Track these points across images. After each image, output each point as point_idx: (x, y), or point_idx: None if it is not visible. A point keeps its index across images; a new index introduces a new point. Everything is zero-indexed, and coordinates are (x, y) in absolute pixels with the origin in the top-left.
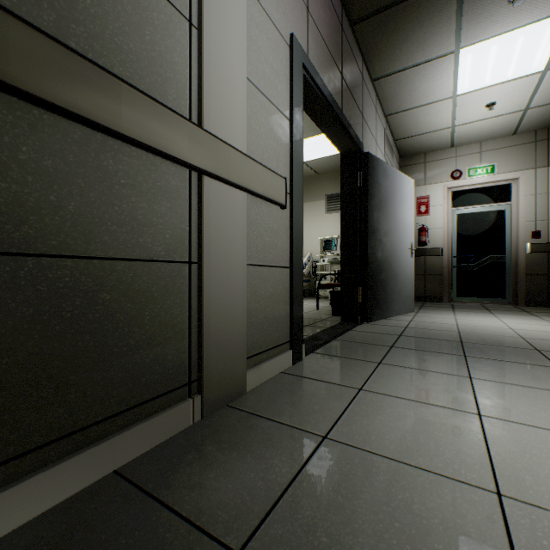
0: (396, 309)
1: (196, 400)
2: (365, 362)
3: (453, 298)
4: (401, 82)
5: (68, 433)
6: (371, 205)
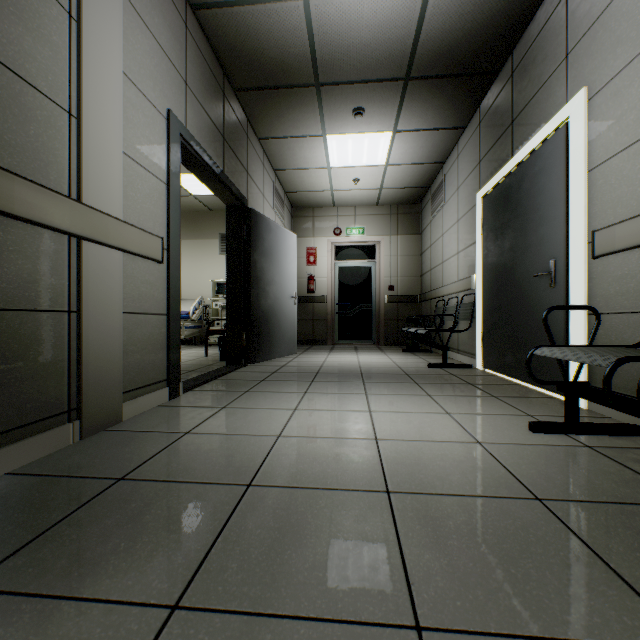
0: (280, 352)
1: (76, 425)
2: (236, 392)
3: (336, 341)
4: (285, 147)
5: None
6: (255, 257)
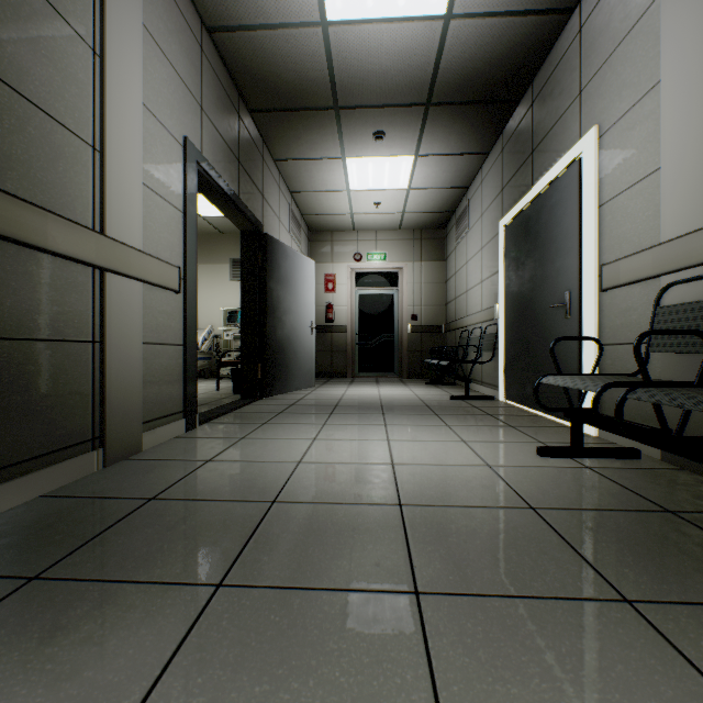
0: (297, 384)
1: (100, 453)
2: (253, 424)
3: (356, 374)
4: (302, 169)
5: (6, 466)
6: (271, 285)
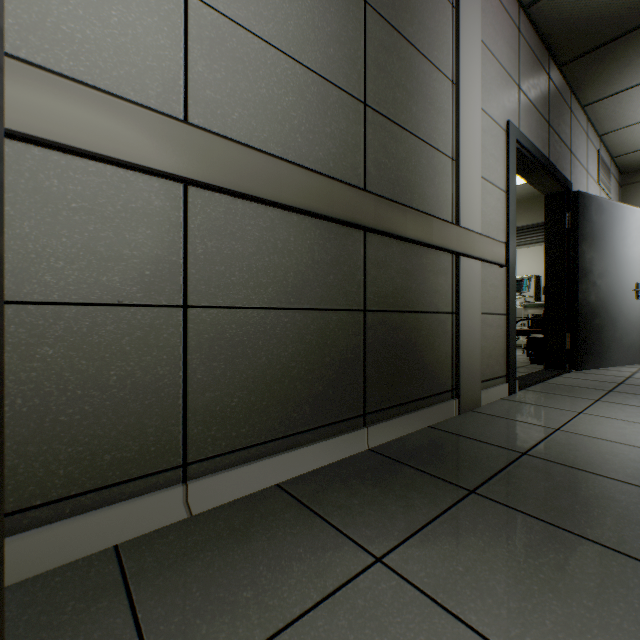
0: (615, 359)
1: (456, 402)
2: (581, 398)
3: None
4: (622, 101)
5: (412, 400)
6: (582, 247)
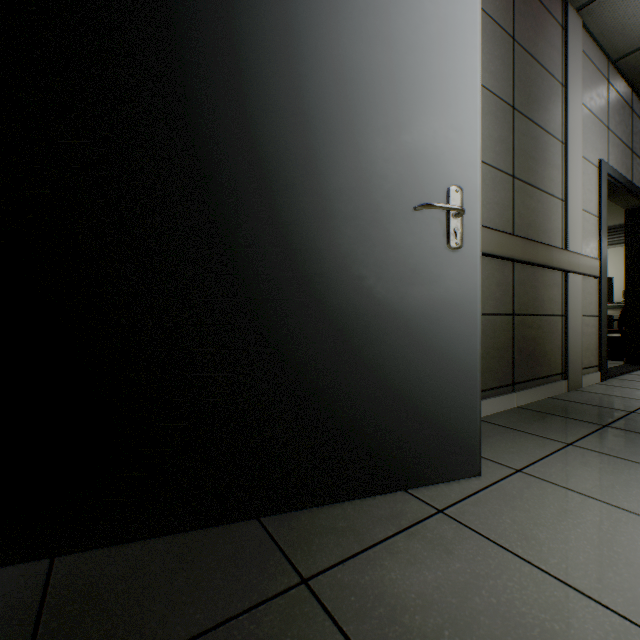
0: None
1: (565, 382)
2: None
3: None
4: None
5: (538, 378)
6: None
